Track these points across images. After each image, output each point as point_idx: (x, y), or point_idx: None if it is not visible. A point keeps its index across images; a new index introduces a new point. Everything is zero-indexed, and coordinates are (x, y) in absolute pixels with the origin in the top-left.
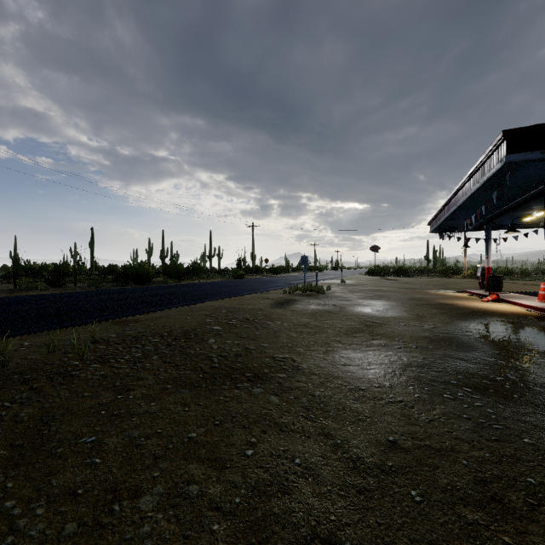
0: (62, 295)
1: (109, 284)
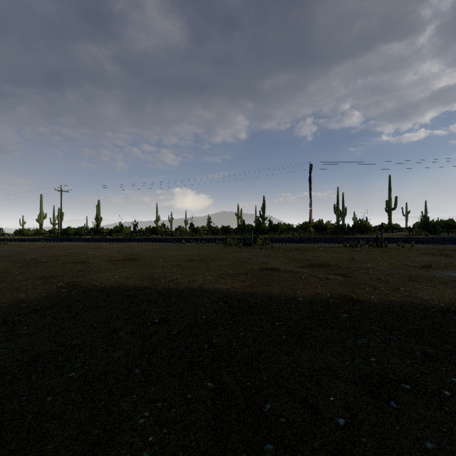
0: (428, 238)
1: None
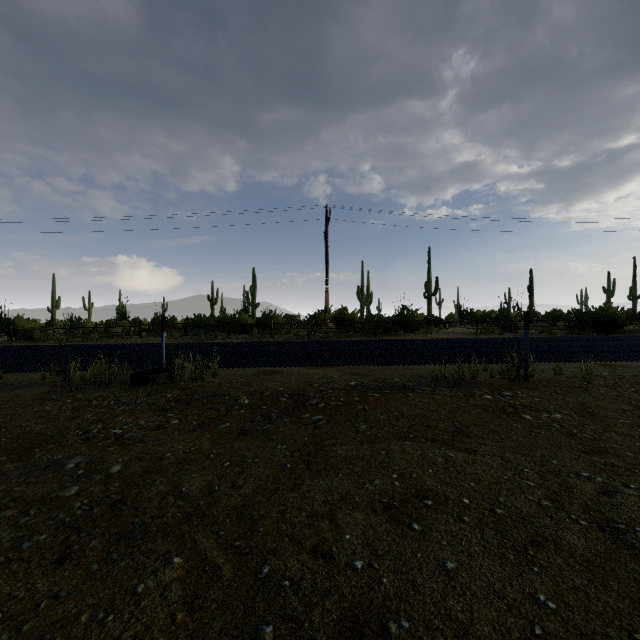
0: (521, 339)
1: (561, 332)
